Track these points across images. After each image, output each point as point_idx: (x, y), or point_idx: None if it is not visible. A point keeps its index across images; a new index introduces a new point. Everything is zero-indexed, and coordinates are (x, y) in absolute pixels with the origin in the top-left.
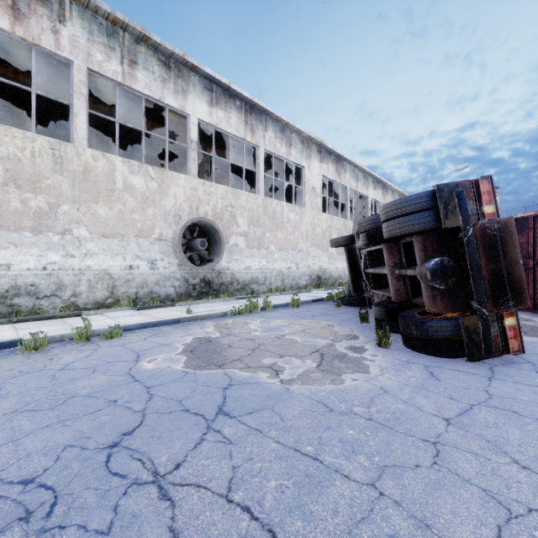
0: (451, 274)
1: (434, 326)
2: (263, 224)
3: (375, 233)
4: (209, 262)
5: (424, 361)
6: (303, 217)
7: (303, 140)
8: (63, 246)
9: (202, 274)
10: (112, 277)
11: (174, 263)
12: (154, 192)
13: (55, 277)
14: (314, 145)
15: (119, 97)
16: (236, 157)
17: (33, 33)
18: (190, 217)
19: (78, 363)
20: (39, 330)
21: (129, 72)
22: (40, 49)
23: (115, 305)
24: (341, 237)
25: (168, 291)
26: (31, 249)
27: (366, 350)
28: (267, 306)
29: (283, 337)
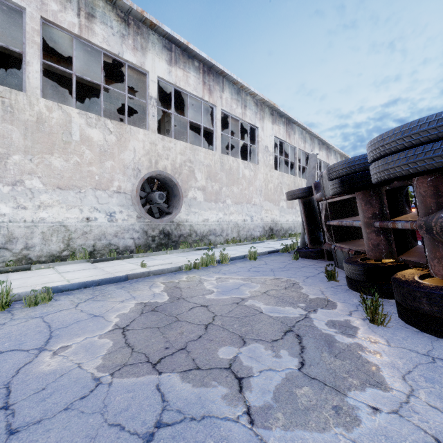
0: None
1: None
2: (220, 179)
3: (352, 178)
4: (168, 215)
5: None
6: (256, 173)
7: (256, 103)
8: (14, 198)
9: (161, 226)
10: (68, 230)
11: (133, 215)
12: (112, 146)
13: (4, 230)
14: (267, 108)
15: (85, 60)
16: (195, 119)
17: None
18: (149, 171)
19: None
20: None
21: (86, 25)
22: None
23: (70, 258)
24: (298, 189)
25: (127, 242)
26: None
27: (356, 328)
28: (224, 259)
29: (244, 303)
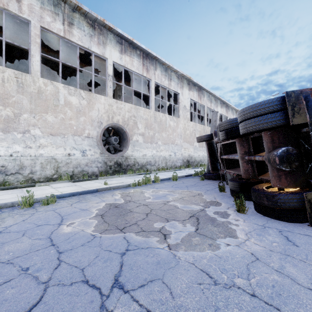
0: (295, 159)
1: (282, 198)
2: (154, 128)
3: (231, 131)
4: (120, 151)
5: (276, 225)
6: (178, 124)
7: (178, 77)
8: (24, 141)
9: (115, 159)
10: (57, 161)
11: (97, 152)
12: (84, 107)
13: (18, 161)
14: (185, 80)
15: (64, 49)
16: (137, 87)
17: (3, 1)
18: (108, 123)
19: (15, 226)
20: (2, 197)
21: (68, 30)
22: (8, 12)
23: (58, 179)
24: (204, 135)
25: (94, 170)
26: (2, 142)
27: (229, 215)
28: (156, 180)
29: (168, 203)
